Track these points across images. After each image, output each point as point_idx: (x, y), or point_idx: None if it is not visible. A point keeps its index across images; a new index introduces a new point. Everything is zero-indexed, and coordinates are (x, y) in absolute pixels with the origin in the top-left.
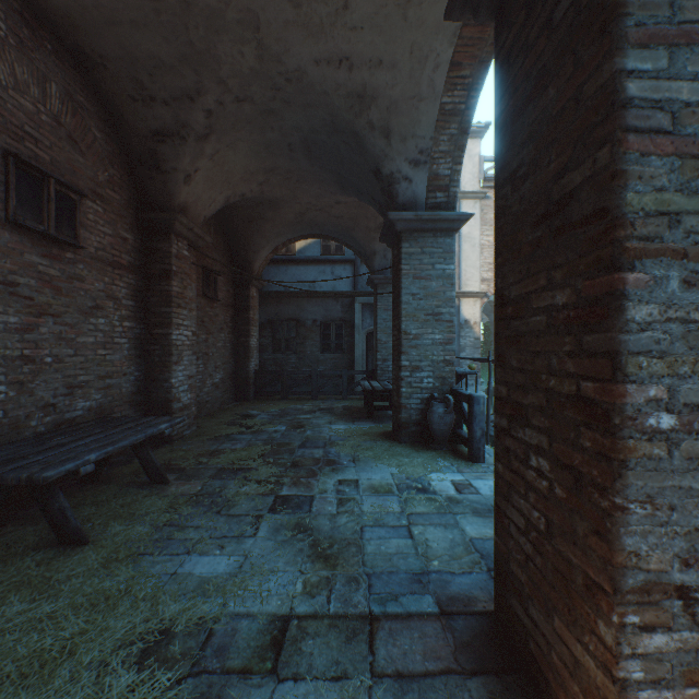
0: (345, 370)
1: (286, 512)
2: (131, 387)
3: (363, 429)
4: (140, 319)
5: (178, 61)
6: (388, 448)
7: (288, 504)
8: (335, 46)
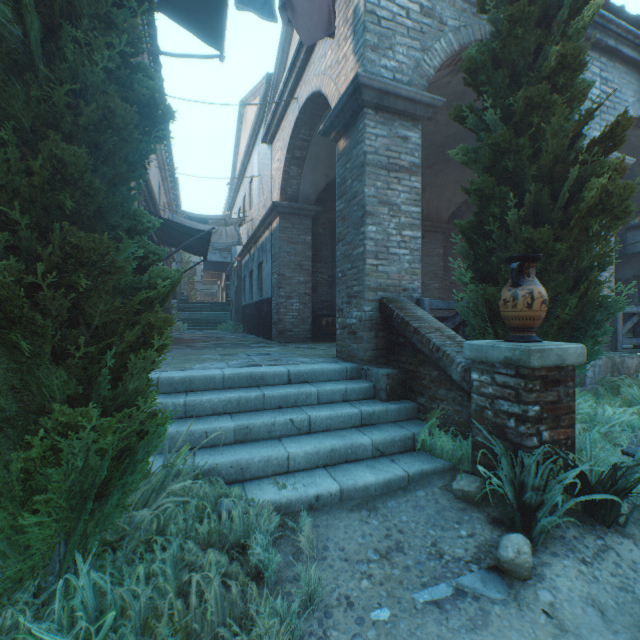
0: None
1: None
2: None
3: None
4: None
5: None
6: None
7: None
8: None
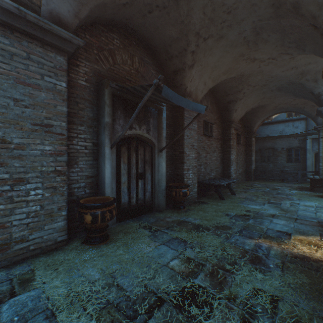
0: (299, 170)
1: (272, 204)
2: (220, 171)
3: (306, 193)
4: (221, 152)
5: (237, 85)
6: (316, 199)
7: (272, 203)
8: (289, 66)
